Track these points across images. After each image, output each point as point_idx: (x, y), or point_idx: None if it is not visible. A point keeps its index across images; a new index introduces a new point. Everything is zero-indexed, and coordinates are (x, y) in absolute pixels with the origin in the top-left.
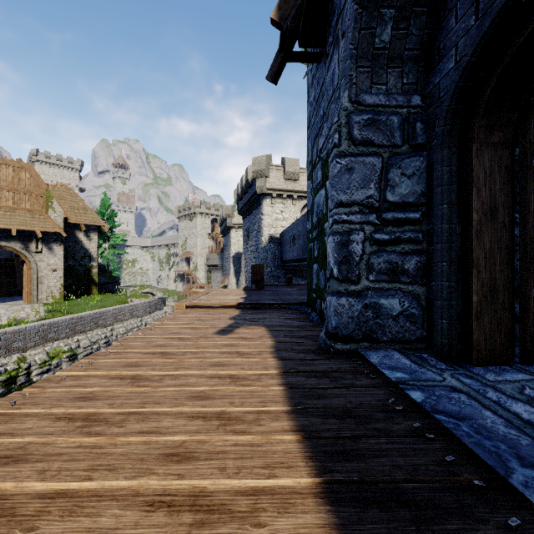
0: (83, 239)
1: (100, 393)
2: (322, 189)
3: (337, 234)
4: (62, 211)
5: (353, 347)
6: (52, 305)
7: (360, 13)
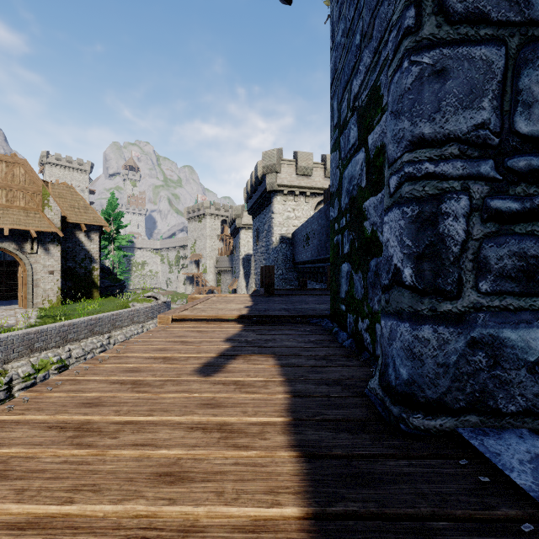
0: (84, 240)
1: None
2: (359, 152)
3: (412, 202)
4: (59, 209)
5: (447, 424)
6: (48, 310)
7: None
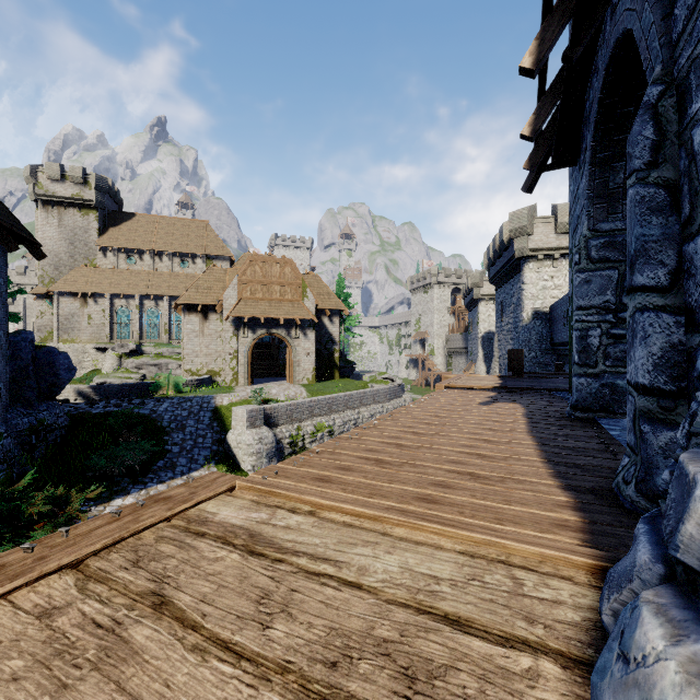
0: (328, 324)
1: (424, 418)
2: None
3: (577, 331)
4: (313, 299)
5: (590, 416)
6: (308, 386)
7: (593, 171)
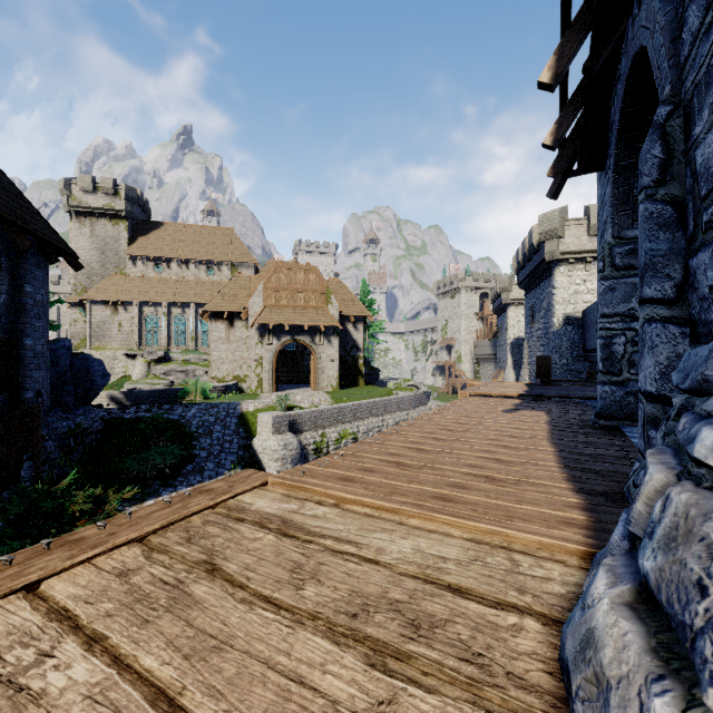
0: (352, 331)
1: (446, 425)
2: None
3: (601, 338)
4: (338, 305)
5: (615, 424)
6: (333, 393)
7: (617, 178)
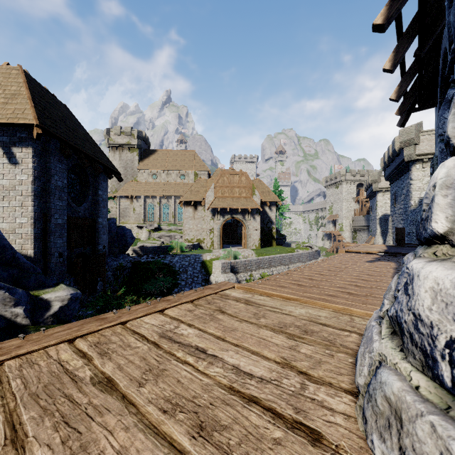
0: (268, 211)
1: (327, 267)
2: None
3: None
4: (259, 196)
5: None
6: (256, 250)
7: None
